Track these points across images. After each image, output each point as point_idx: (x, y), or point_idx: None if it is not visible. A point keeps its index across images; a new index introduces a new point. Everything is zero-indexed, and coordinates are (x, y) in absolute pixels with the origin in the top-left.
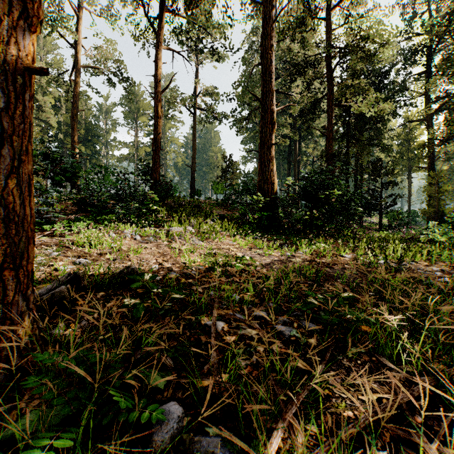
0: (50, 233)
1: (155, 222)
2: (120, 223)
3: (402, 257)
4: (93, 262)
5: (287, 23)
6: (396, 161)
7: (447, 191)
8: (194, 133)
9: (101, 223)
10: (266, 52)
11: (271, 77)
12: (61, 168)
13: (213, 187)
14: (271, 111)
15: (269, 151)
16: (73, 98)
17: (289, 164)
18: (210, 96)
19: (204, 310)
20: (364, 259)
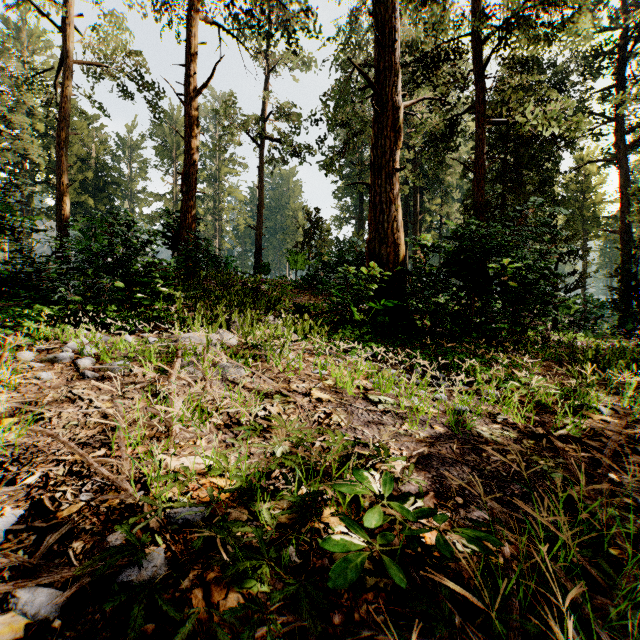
0: None
1: (156, 320)
2: (62, 324)
3: None
4: None
5: None
6: (573, 221)
7: None
8: (260, 175)
9: (23, 325)
10: None
11: (394, 39)
12: None
13: (288, 259)
14: (393, 106)
15: (389, 183)
16: (60, 113)
17: (405, 226)
18: (285, 118)
19: None
20: None
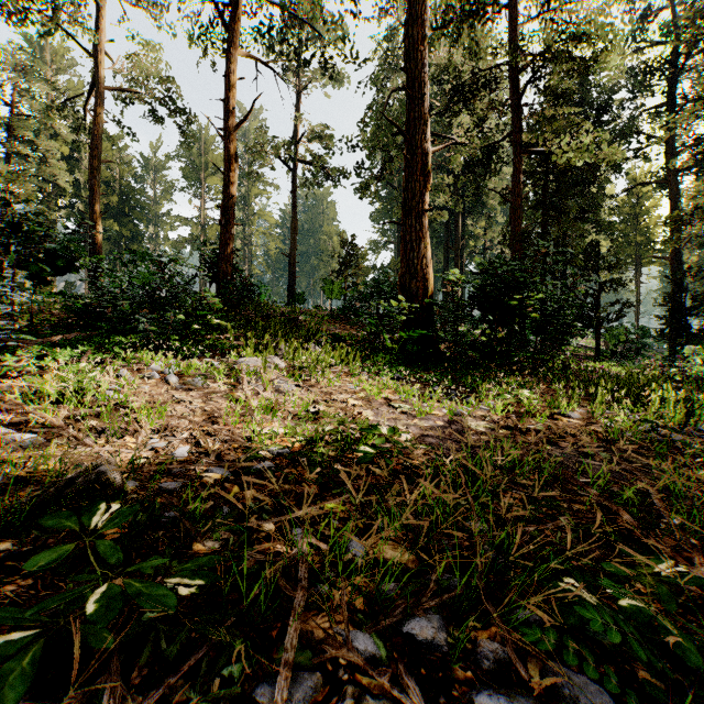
0: (3, 370)
1: (214, 348)
2: (144, 350)
3: (683, 417)
4: (51, 438)
5: (448, 11)
6: (621, 247)
7: (703, 295)
8: (294, 200)
9: (110, 351)
10: (414, 48)
11: (423, 92)
12: (46, 250)
13: (324, 289)
14: (423, 153)
15: (419, 223)
16: (93, 142)
17: (446, 252)
18: (320, 141)
19: (264, 616)
20: (616, 425)
